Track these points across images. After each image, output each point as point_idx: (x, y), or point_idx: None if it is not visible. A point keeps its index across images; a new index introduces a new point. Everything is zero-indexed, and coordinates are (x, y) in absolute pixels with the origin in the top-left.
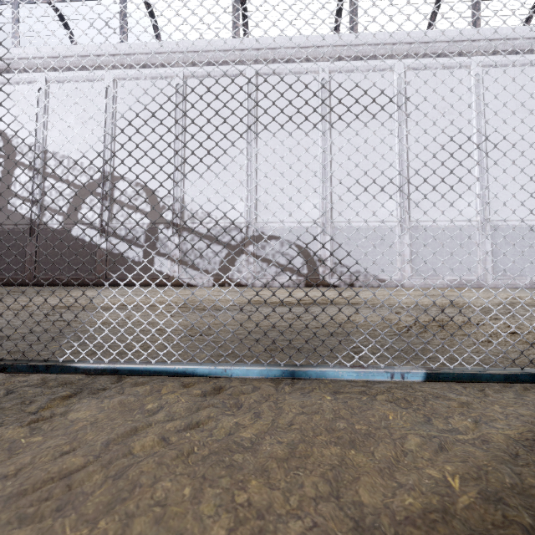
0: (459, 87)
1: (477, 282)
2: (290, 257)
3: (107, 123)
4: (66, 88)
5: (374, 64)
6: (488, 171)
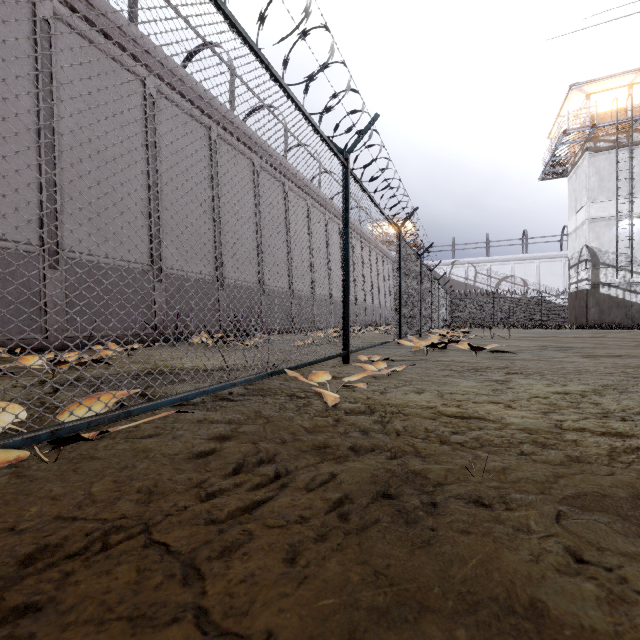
0: None
1: None
2: None
3: (563, 275)
4: (545, 264)
5: None
6: None
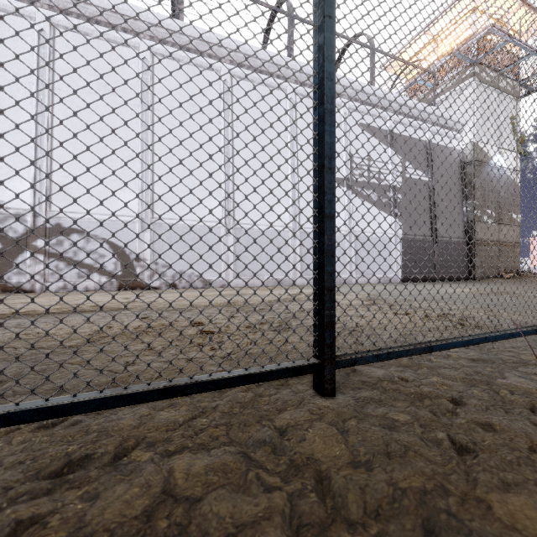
0: (278, 106)
1: (290, 280)
2: (99, 255)
3: None
4: None
5: (201, 60)
6: (299, 185)
